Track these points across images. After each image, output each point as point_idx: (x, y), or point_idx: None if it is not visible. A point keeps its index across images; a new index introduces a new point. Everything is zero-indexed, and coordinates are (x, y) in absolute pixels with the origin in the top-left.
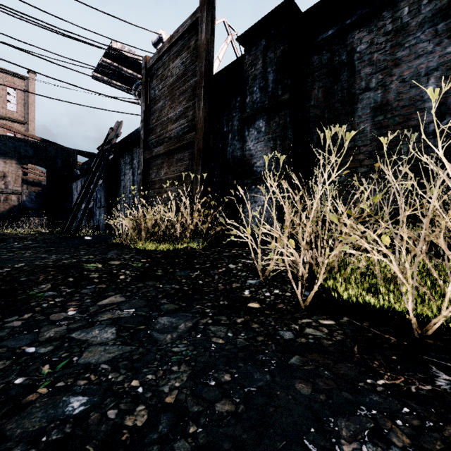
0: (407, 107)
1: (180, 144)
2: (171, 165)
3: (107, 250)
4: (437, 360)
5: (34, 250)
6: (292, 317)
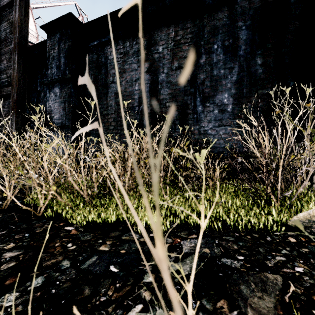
0: (128, 96)
1: (1, 94)
2: None
3: None
4: (13, 226)
5: None
6: None
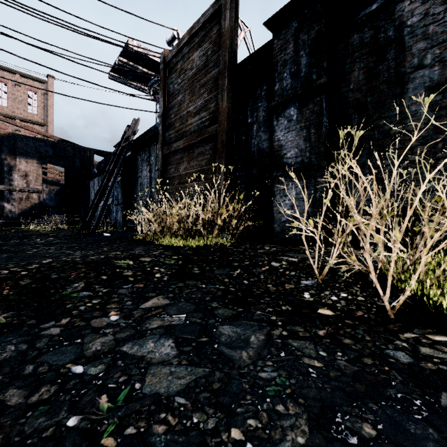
0: None
1: (201, 138)
2: (191, 160)
3: (131, 246)
4: None
5: (57, 246)
6: (387, 330)
